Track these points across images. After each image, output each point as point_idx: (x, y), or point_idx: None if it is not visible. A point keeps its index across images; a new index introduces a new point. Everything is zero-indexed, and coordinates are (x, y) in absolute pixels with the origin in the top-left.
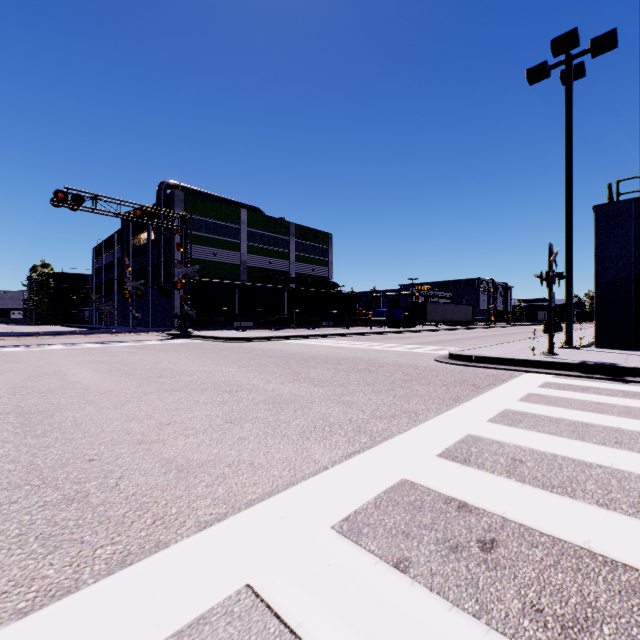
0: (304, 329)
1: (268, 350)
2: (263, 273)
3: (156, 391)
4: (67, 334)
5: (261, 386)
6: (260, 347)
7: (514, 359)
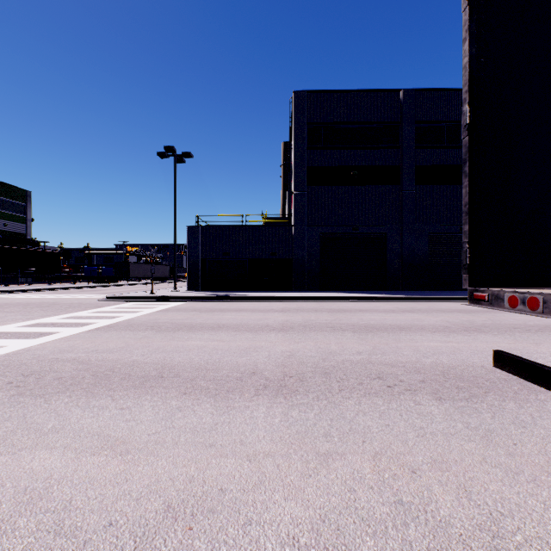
0: None
1: None
2: None
3: None
4: None
5: None
6: None
7: (134, 296)
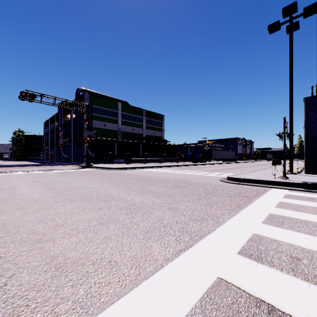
0: (150, 163)
1: (130, 174)
2: (129, 135)
3: (62, 200)
4: (27, 166)
5: (124, 197)
6: (126, 173)
7: (265, 180)
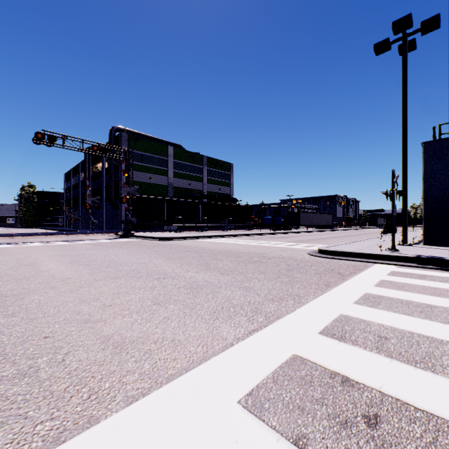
0: (213, 231)
1: (187, 246)
2: (184, 191)
3: (103, 278)
4: (44, 235)
5: (182, 274)
6: (182, 244)
7: (367, 254)
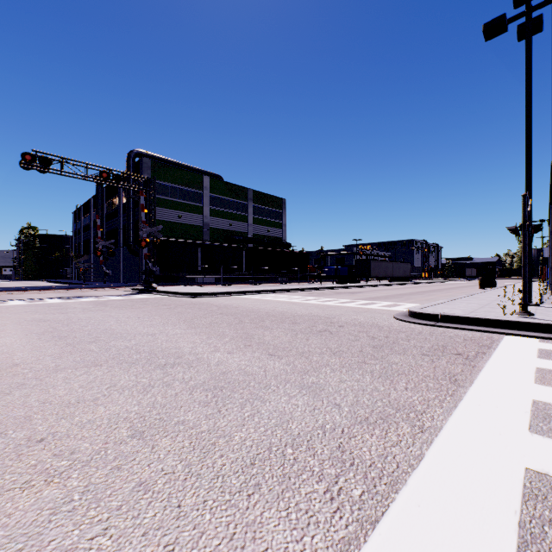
0: (260, 284)
1: (224, 306)
2: (224, 234)
3: (72, 365)
4: (36, 289)
5: (205, 357)
6: (216, 303)
7: (487, 319)
